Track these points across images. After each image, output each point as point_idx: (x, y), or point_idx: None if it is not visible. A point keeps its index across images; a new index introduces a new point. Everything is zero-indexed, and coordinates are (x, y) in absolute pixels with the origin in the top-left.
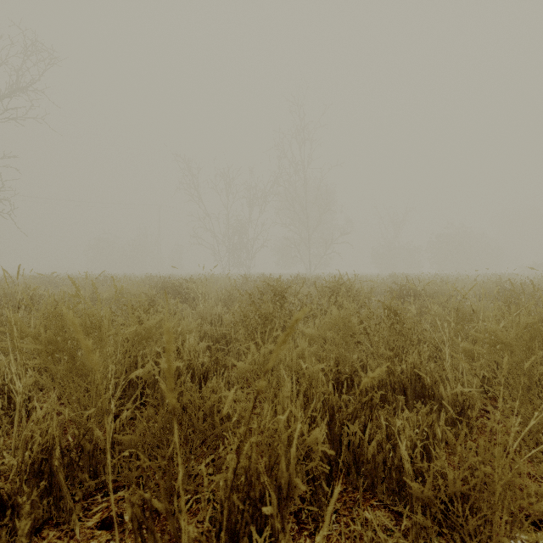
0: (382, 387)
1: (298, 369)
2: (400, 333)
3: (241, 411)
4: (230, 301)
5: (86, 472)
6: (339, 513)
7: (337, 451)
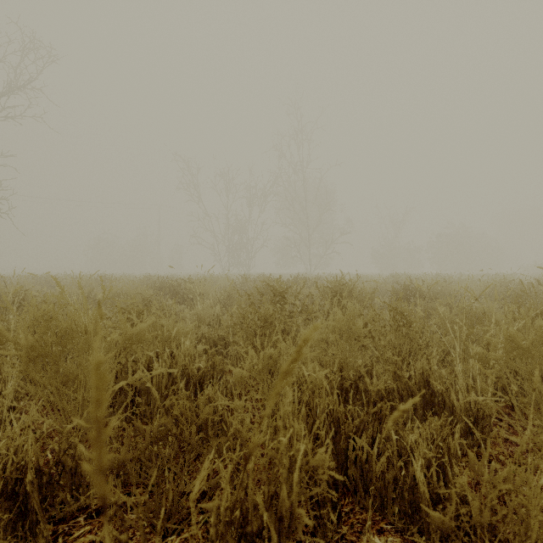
0: (388, 394)
1: (299, 375)
2: (406, 336)
3: (237, 426)
4: (229, 302)
5: (67, 491)
6: (346, 539)
7: (342, 466)
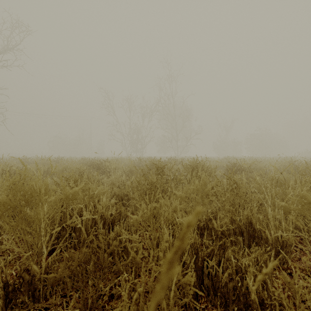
0: (227, 230)
1: (172, 219)
2: (237, 194)
3: (134, 254)
4: (130, 173)
5: (26, 295)
6: None
7: (200, 278)
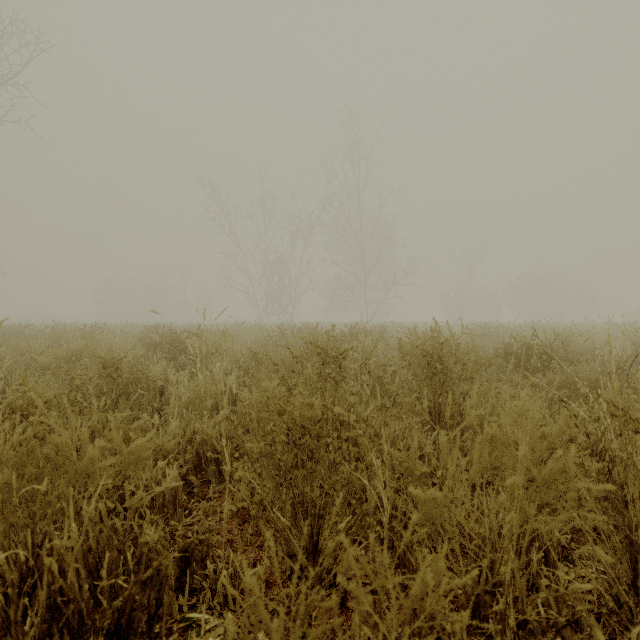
0: None
1: None
2: None
3: None
4: (255, 365)
5: None
6: None
7: None
